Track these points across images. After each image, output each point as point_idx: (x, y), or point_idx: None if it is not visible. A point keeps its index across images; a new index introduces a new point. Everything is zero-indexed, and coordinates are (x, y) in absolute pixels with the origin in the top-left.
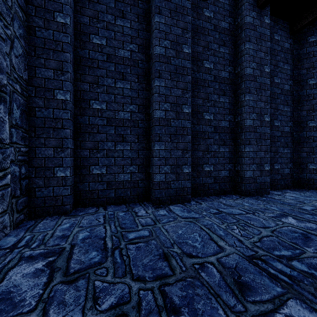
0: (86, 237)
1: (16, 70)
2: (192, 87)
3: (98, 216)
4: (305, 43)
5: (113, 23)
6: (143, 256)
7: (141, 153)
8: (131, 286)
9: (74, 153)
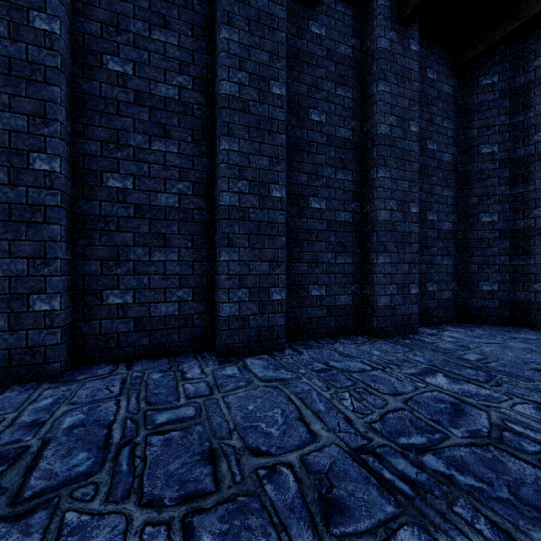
0: (77, 425)
1: None
2: (289, 153)
3: (112, 382)
4: (475, 86)
5: (147, 36)
6: (171, 458)
7: (198, 267)
8: (132, 518)
9: (71, 268)
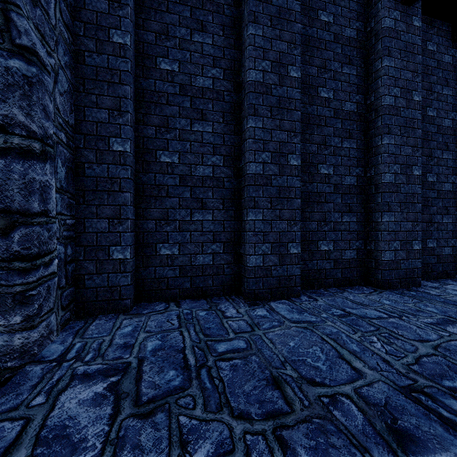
0: (158, 348)
1: (60, 112)
2: (301, 127)
3: (169, 316)
4: None
5: (189, 40)
6: (243, 381)
7: (228, 225)
8: (232, 427)
9: (134, 226)
